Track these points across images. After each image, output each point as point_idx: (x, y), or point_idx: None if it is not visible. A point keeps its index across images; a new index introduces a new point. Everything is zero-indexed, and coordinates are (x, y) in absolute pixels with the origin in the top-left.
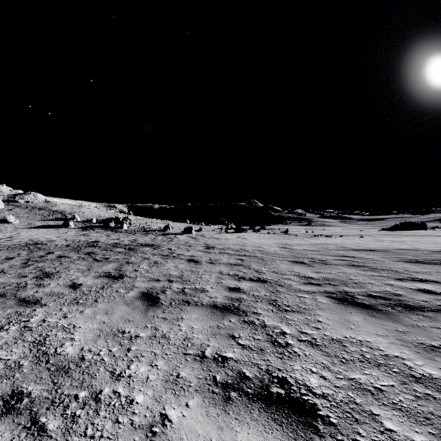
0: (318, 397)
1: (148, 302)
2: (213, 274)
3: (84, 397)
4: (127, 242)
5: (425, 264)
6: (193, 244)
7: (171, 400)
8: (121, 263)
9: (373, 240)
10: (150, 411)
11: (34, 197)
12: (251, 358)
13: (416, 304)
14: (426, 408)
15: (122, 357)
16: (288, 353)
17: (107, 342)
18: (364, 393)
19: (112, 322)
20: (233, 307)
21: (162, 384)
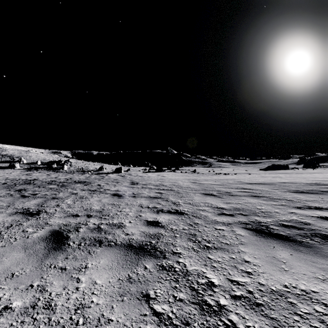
0: None
1: (53, 244)
2: (133, 207)
3: None
4: (62, 180)
5: (308, 193)
6: (120, 181)
7: None
8: (47, 199)
9: (259, 176)
10: None
11: None
12: None
13: None
14: None
15: None
16: None
17: None
18: None
19: None
20: (150, 246)
21: None
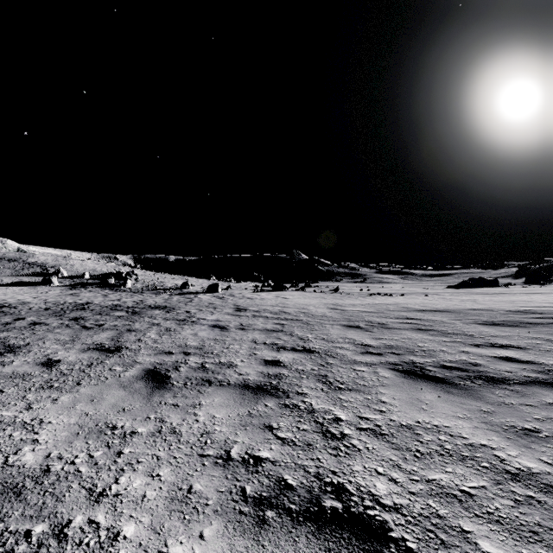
0: (388, 511)
1: (154, 383)
2: (244, 343)
3: (40, 535)
4: (130, 304)
5: (503, 326)
6: (219, 306)
7: (177, 529)
8: (120, 331)
9: (440, 299)
10: (144, 549)
11: (2, 244)
12: (294, 458)
13: (499, 376)
14: (530, 518)
15: (108, 465)
16: (345, 448)
17: (88, 443)
18: (448, 501)
19: (99, 414)
20: (271, 387)
21: (165, 504)
